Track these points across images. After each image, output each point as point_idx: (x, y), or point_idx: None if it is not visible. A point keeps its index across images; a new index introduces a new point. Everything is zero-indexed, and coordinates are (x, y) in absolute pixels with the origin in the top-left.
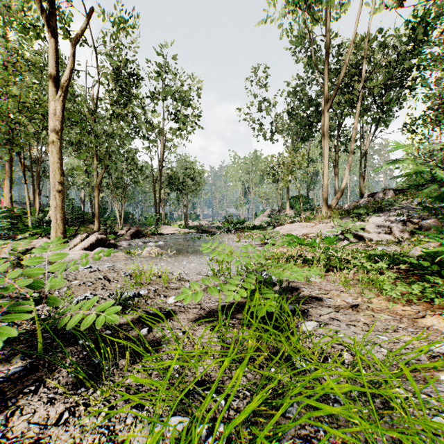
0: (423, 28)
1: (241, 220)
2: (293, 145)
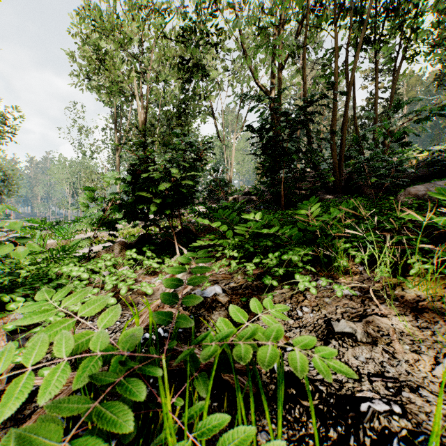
0: (168, 125)
1: (56, 221)
2: (111, 164)
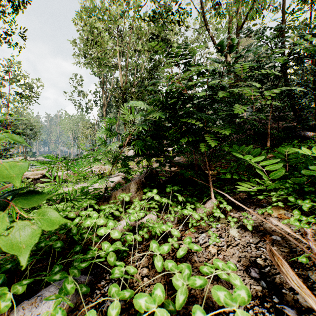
0: (139, 88)
1: (64, 156)
2: (100, 117)
